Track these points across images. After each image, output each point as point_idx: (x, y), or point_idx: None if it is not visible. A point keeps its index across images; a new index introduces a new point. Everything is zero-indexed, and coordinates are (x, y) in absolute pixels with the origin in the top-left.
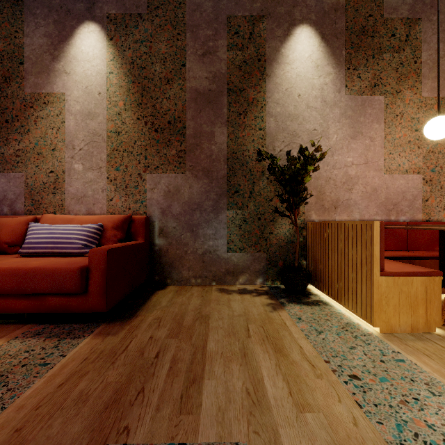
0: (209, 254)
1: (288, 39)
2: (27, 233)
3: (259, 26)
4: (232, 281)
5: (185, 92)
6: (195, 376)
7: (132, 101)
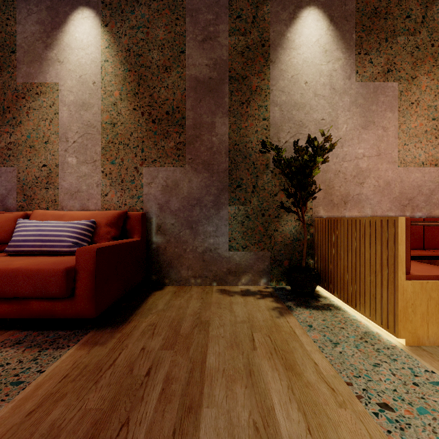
0: (210, 252)
1: (294, 23)
2: (14, 231)
3: (263, 9)
4: (234, 282)
5: (184, 81)
6: (191, 402)
7: (128, 91)
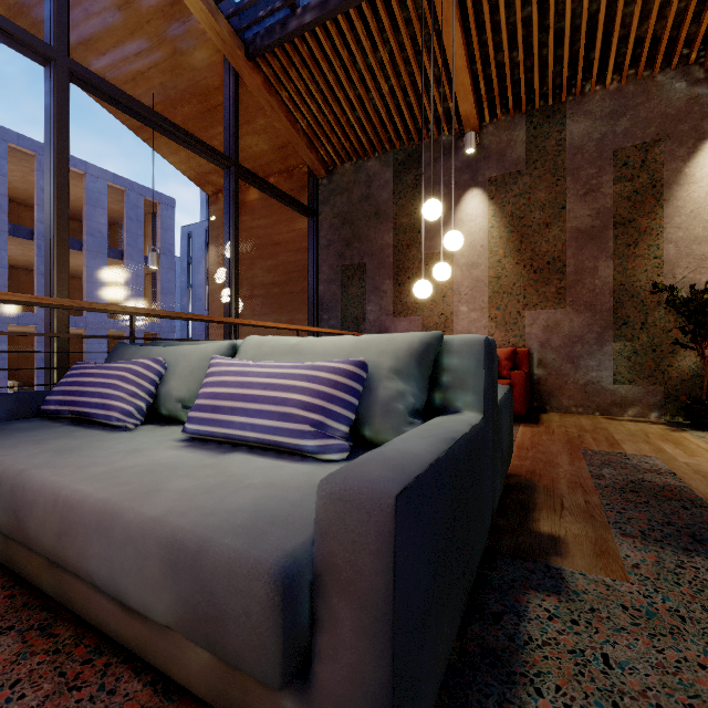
0: (592, 385)
1: (693, 157)
2: None
3: (654, 151)
4: (619, 413)
5: (565, 233)
6: (613, 443)
7: (511, 249)
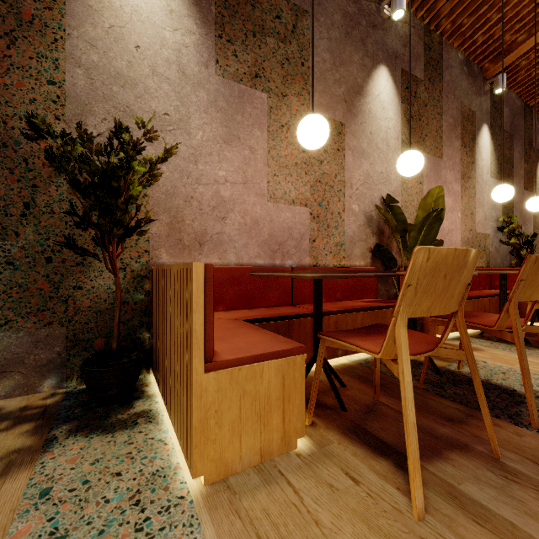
0: None
1: None
2: None
3: None
4: None
5: None
6: None
7: None
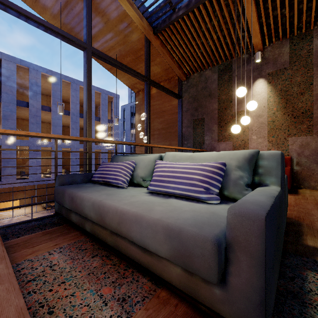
0: None
1: None
2: None
3: None
4: None
5: (312, 97)
6: None
7: (280, 107)
